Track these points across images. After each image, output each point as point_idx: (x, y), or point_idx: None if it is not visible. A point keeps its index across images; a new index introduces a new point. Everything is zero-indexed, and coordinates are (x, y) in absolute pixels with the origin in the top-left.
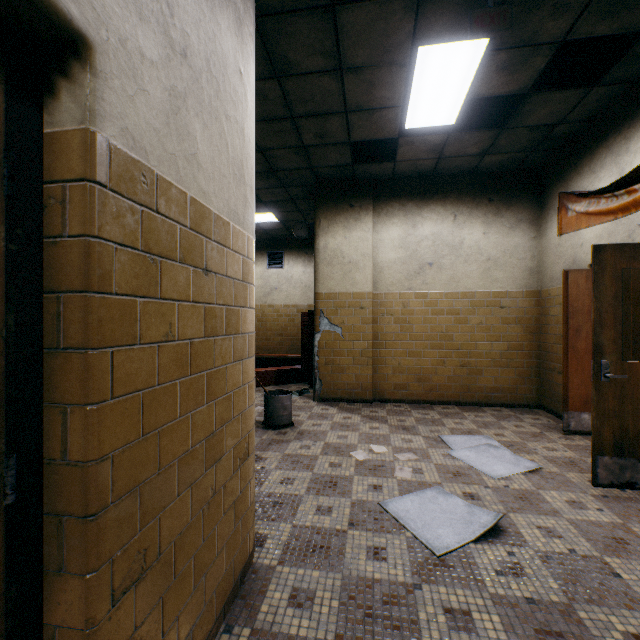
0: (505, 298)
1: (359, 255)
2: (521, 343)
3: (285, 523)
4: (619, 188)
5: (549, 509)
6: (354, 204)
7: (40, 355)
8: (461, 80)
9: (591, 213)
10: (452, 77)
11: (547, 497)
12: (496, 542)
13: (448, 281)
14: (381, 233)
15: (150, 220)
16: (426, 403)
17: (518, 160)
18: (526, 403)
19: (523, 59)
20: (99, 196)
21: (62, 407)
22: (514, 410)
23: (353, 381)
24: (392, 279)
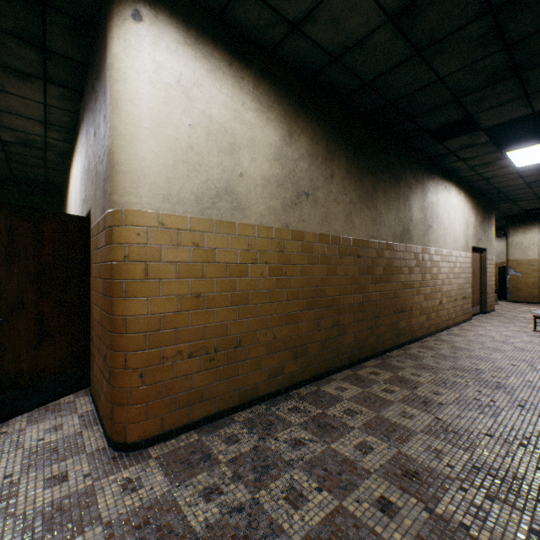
0: None
1: (530, 244)
2: None
3: (500, 310)
4: None
5: None
6: (527, 223)
7: (481, 273)
8: None
9: None
10: None
11: None
12: None
13: None
14: None
15: (488, 261)
16: None
17: None
18: None
19: None
20: (486, 260)
21: (483, 277)
22: None
23: (526, 295)
24: None
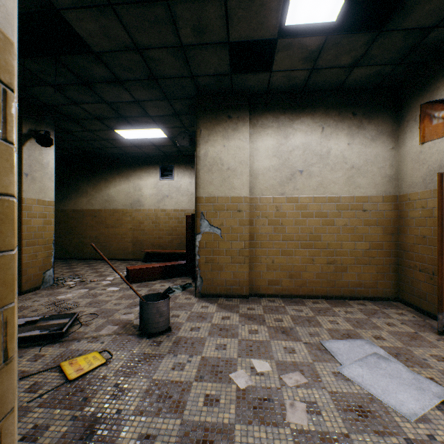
0: (367, 202)
1: (237, 162)
2: (381, 243)
3: None
4: None
5: None
6: (232, 115)
7: None
8: None
9: None
10: None
11: None
12: None
13: (317, 187)
14: (256, 143)
15: None
16: (297, 297)
17: (382, 75)
18: (385, 296)
19: None
20: None
21: None
22: (376, 303)
23: (231, 278)
24: (266, 185)
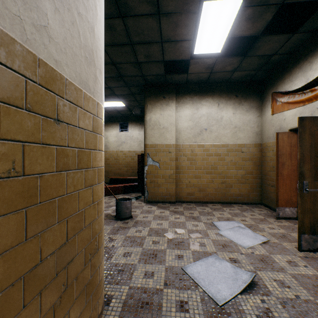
0: (244, 147)
1: (168, 124)
2: (252, 171)
3: (124, 285)
4: (306, 89)
5: (278, 267)
6: (165, 96)
7: None
8: (226, 25)
9: (290, 102)
10: (221, 23)
11: (276, 259)
12: (253, 293)
13: (215, 138)
14: (180, 112)
15: None
16: (203, 203)
17: (251, 75)
18: (254, 202)
19: (260, 13)
20: None
21: None
22: (249, 206)
23: (165, 191)
24: (186, 137)
